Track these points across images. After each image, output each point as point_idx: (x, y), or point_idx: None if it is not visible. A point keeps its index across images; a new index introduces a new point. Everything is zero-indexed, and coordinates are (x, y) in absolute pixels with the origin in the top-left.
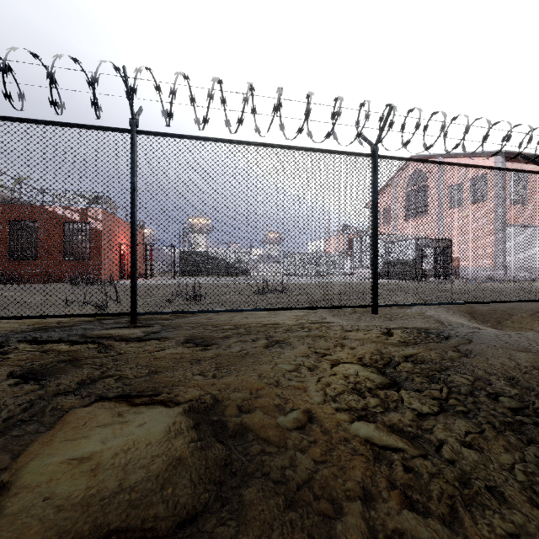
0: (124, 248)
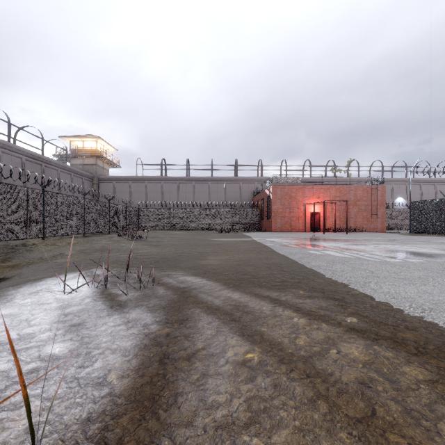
0: (317, 207)
